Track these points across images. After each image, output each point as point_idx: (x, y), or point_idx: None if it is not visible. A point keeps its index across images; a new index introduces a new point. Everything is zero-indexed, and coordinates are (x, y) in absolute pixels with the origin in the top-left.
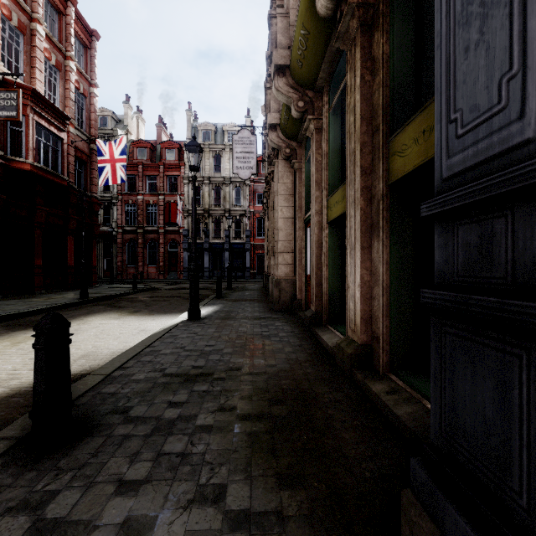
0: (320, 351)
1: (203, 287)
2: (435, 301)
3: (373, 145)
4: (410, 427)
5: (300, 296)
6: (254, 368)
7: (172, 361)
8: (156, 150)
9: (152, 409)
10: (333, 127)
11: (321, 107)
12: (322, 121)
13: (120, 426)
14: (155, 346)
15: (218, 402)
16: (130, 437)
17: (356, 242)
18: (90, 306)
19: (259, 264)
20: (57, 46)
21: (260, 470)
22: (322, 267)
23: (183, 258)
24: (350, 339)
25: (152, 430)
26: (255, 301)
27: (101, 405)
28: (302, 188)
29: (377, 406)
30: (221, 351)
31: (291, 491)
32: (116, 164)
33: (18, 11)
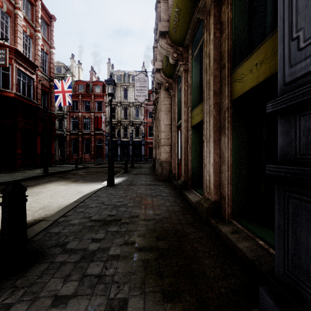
0: (187, 205)
1: (116, 166)
2: (280, 174)
3: (221, 76)
4: (249, 257)
5: (174, 171)
6: (146, 216)
7: (95, 211)
8: (89, 86)
9: (81, 244)
10: (195, 69)
11: (187, 57)
12: (188, 65)
13: (59, 255)
14: (86, 202)
15: (123, 238)
16: (65, 263)
17: (210, 137)
18: (49, 177)
19: (149, 153)
20: (30, 24)
21: (150, 287)
22: (188, 154)
23: (105, 149)
24: (206, 198)
25: (80, 258)
26: (147, 174)
27: (49, 241)
28: (175, 107)
29: (225, 241)
30: (126, 205)
31: (172, 303)
32: (65, 94)
33: (7, 2)
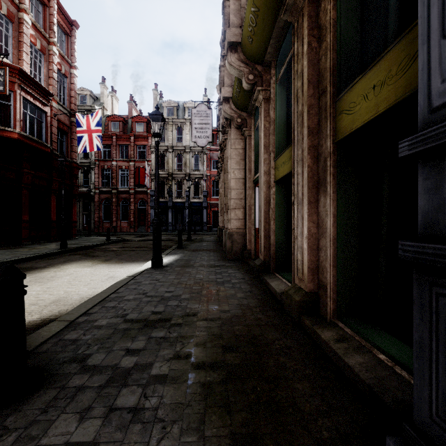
0: (269, 297)
1: (166, 239)
2: (423, 257)
3: (319, 107)
4: (364, 379)
5: (249, 246)
6: (209, 314)
7: (133, 307)
8: (127, 123)
9: (110, 357)
10: (280, 97)
11: (268, 80)
12: (270, 92)
13: (75, 376)
14: (120, 292)
15: (174, 349)
16: (83, 389)
17: (303, 197)
18: (68, 255)
19: (214, 219)
20: (41, 33)
21: (213, 428)
22: (270, 221)
23: (151, 214)
24: (297, 287)
25: (106, 380)
26: (210, 250)
27: (61, 353)
28: (252, 153)
29: (326, 353)
30: (179, 297)
31: None
32: (93, 134)
33: (7, 2)
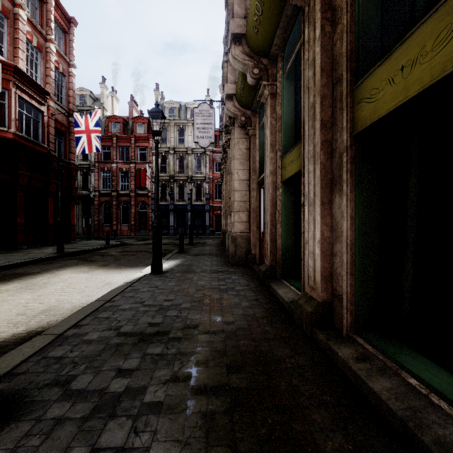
0: (276, 306)
1: (168, 243)
2: None
3: (333, 97)
4: (395, 410)
5: (254, 251)
6: (211, 326)
7: (129, 317)
8: (128, 124)
9: (98, 380)
10: (287, 91)
11: (275, 74)
12: (276, 87)
13: (55, 405)
14: (115, 301)
15: (171, 369)
16: (63, 422)
17: (315, 197)
18: (64, 260)
19: (217, 223)
20: (38, 30)
21: None
22: (276, 224)
23: (152, 217)
24: (308, 296)
25: (91, 410)
26: (213, 255)
27: (42, 374)
28: (256, 153)
29: (345, 374)
30: (179, 306)
31: None
32: (91, 134)
33: None
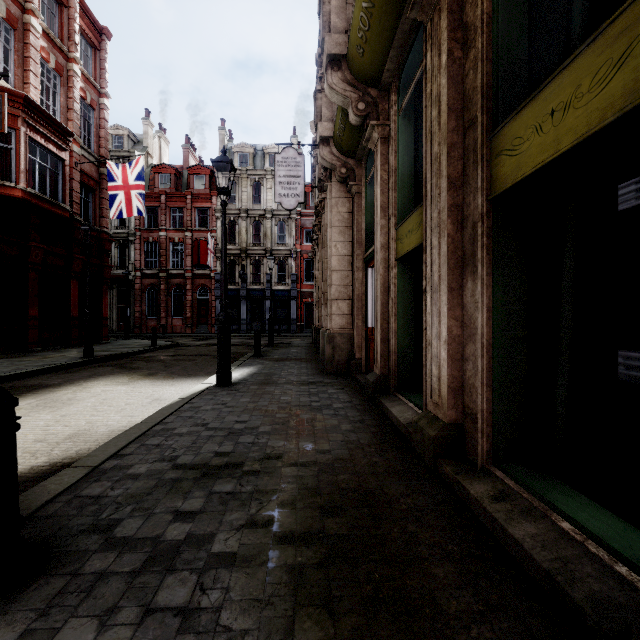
0: (388, 429)
1: (238, 343)
2: None
3: (465, 146)
4: (540, 561)
5: (359, 354)
6: (299, 456)
7: (188, 445)
8: (182, 176)
9: (149, 525)
10: (404, 135)
11: (387, 110)
12: (389, 128)
13: (95, 556)
14: (168, 422)
15: (247, 511)
16: (107, 577)
17: (441, 282)
18: (94, 367)
19: (307, 315)
20: (57, 45)
21: None
22: (389, 318)
23: (215, 308)
24: (432, 415)
25: (143, 562)
26: (302, 360)
27: (75, 518)
28: (362, 218)
29: (478, 518)
30: (256, 429)
31: None
32: (131, 191)
33: None
